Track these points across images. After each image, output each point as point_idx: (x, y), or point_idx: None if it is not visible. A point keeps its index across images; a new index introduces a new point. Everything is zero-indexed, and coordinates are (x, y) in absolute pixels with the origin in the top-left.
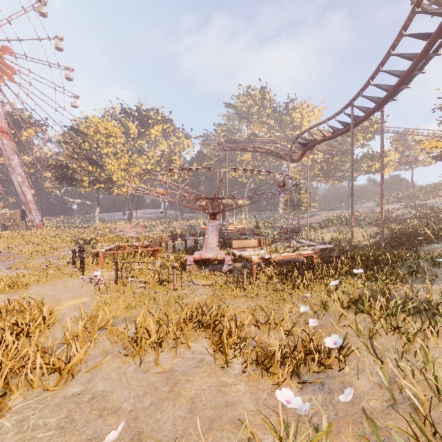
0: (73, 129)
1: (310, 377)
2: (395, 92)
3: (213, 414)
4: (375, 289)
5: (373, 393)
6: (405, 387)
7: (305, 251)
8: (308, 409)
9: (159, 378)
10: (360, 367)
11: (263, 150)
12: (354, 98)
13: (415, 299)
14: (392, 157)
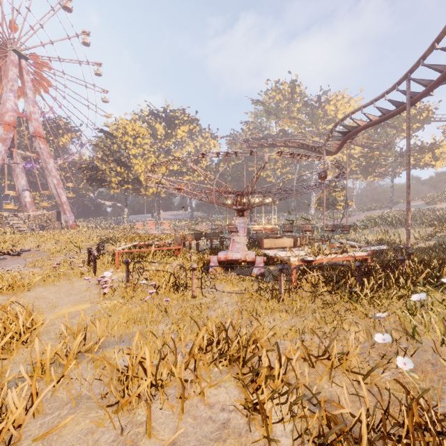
0: (103, 131)
1: None
2: None
3: None
4: None
5: None
6: None
7: (356, 253)
8: None
9: None
10: None
11: (294, 144)
12: (411, 69)
13: None
14: (445, 148)
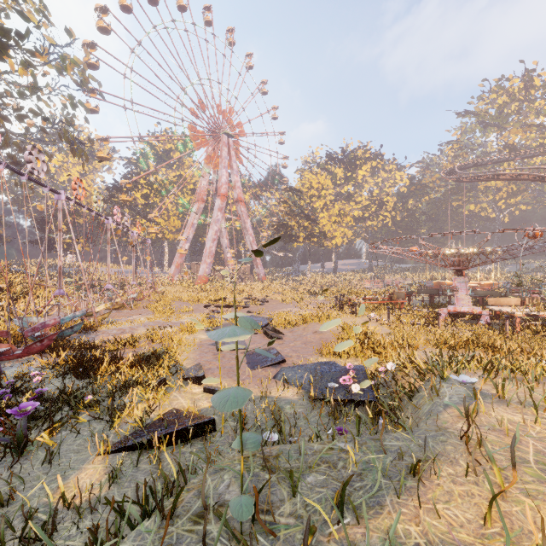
0: (291, 189)
1: None
2: None
3: None
4: None
5: None
6: None
7: None
8: None
9: None
10: None
11: (528, 177)
12: None
13: None
14: None
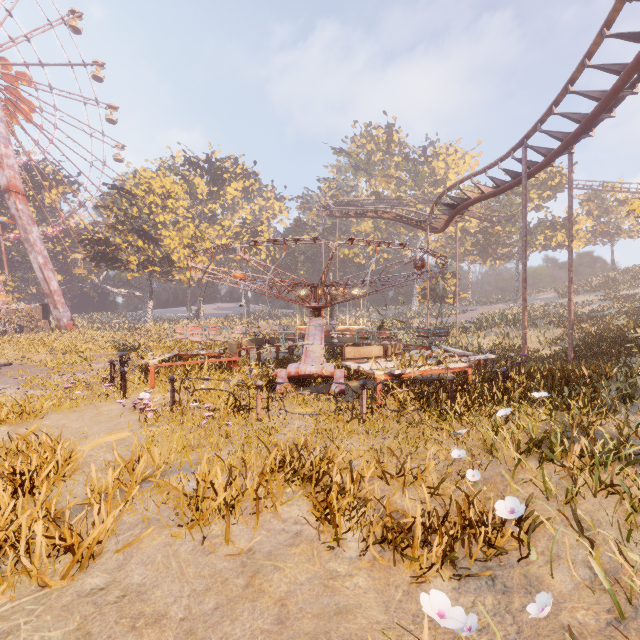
0: (116, 188)
1: (471, 565)
2: (591, 123)
3: (315, 626)
4: (568, 422)
5: (580, 597)
6: (636, 590)
7: (455, 364)
8: (474, 626)
9: (230, 564)
10: (553, 550)
11: (390, 215)
12: (528, 134)
13: (633, 439)
14: (583, 224)
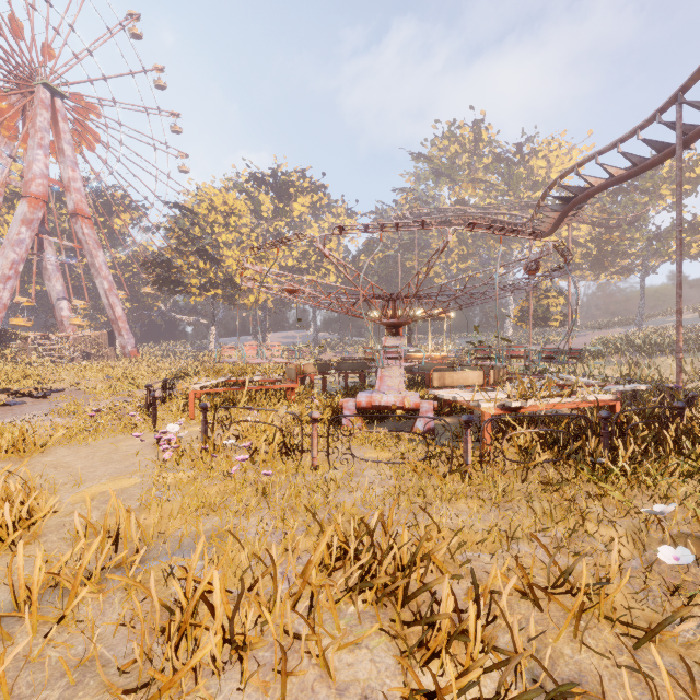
0: (177, 206)
1: None
2: None
3: None
4: None
5: None
6: None
7: (596, 395)
8: None
9: None
10: None
11: (481, 220)
12: (686, 85)
13: None
14: None
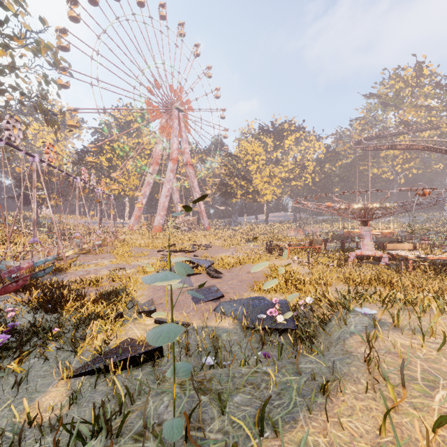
0: (231, 155)
1: None
2: None
3: None
4: None
5: None
6: None
7: None
8: None
9: None
10: None
11: (419, 147)
12: None
13: None
14: None
